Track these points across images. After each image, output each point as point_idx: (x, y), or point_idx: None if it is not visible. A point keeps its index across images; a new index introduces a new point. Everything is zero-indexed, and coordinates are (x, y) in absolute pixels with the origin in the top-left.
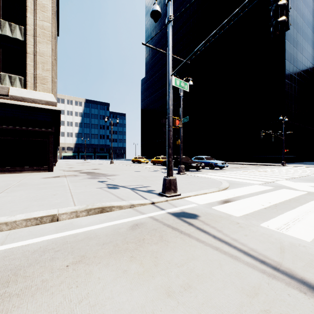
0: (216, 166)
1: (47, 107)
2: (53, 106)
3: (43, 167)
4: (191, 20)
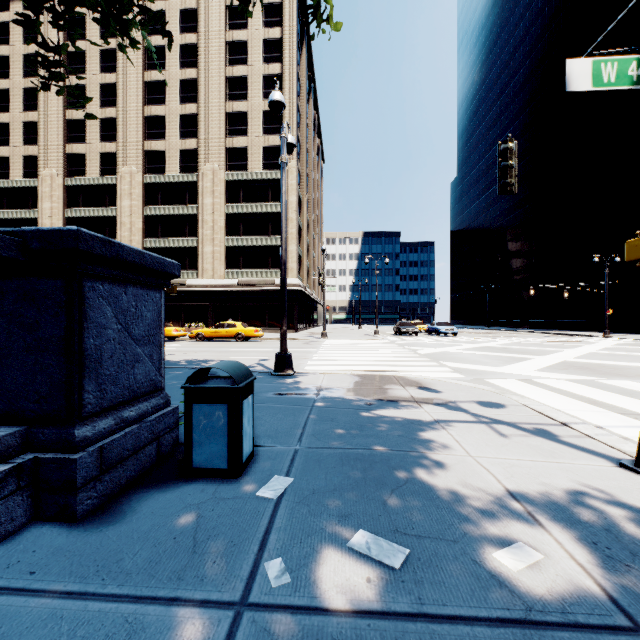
0: (439, 332)
1: (293, 288)
2: (297, 287)
3: (292, 329)
4: (521, 72)
